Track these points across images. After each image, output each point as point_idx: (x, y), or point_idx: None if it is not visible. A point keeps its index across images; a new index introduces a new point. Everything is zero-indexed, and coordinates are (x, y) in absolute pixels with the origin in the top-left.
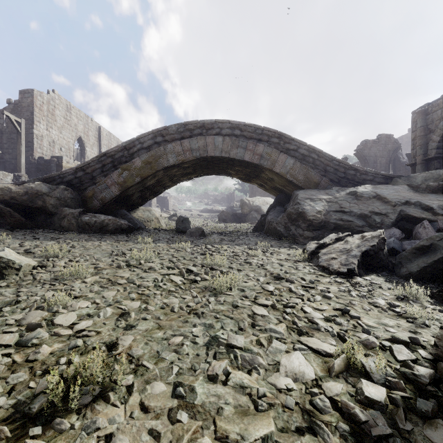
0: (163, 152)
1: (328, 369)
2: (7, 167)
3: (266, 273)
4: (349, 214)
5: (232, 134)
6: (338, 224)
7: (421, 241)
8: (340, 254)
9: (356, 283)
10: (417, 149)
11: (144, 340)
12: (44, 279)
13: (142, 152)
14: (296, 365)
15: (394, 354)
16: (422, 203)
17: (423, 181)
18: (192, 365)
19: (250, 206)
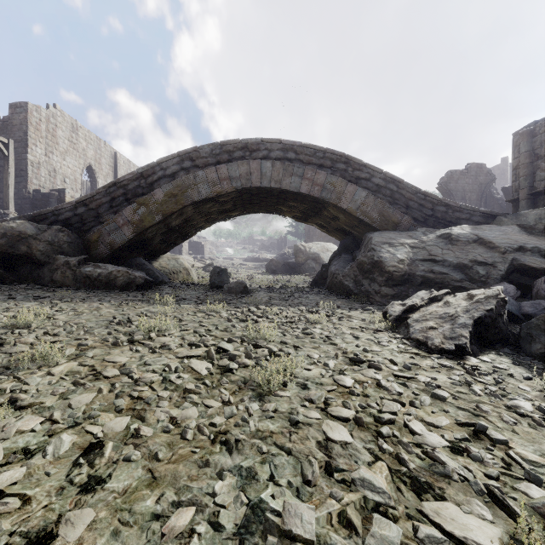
0: (193, 181)
1: None
2: None
3: (337, 353)
4: (441, 263)
5: (284, 158)
6: (428, 277)
7: None
8: (440, 321)
9: (472, 368)
10: (520, 181)
11: (113, 521)
12: None
13: (165, 181)
14: None
15: None
16: (542, 250)
17: (537, 220)
18: None
19: (307, 254)
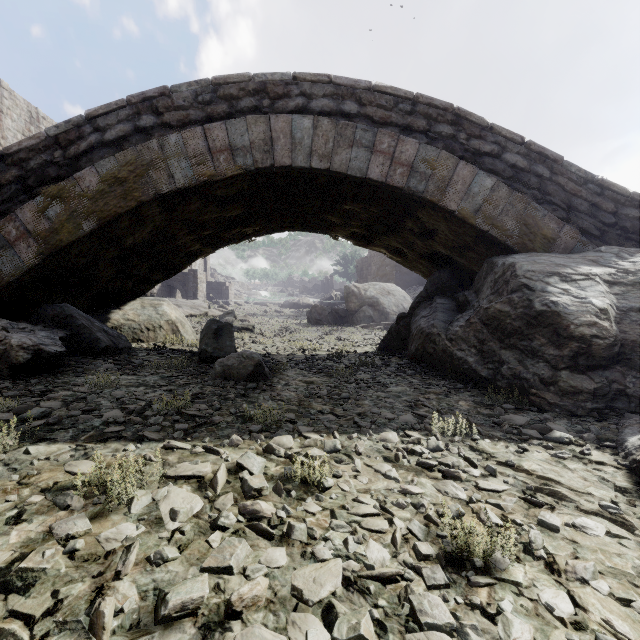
0: (158, 154)
1: None
2: None
3: None
4: None
5: (337, 112)
6: None
7: None
8: None
9: None
10: None
11: None
12: None
13: (103, 154)
14: None
15: None
16: None
17: None
18: None
19: (362, 298)
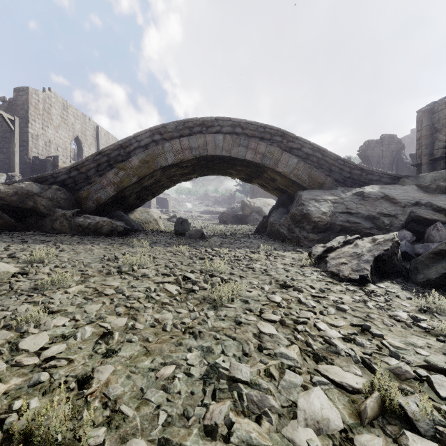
0: (161, 151)
1: (358, 412)
2: (2, 167)
3: (271, 281)
4: (356, 215)
5: (233, 132)
6: (345, 226)
7: (440, 245)
8: (350, 259)
9: (370, 291)
10: (422, 149)
11: (126, 371)
12: (22, 289)
13: (139, 151)
14: (318, 409)
15: (435, 387)
16: (433, 204)
17: (432, 181)
18: (185, 410)
19: (252, 207)
